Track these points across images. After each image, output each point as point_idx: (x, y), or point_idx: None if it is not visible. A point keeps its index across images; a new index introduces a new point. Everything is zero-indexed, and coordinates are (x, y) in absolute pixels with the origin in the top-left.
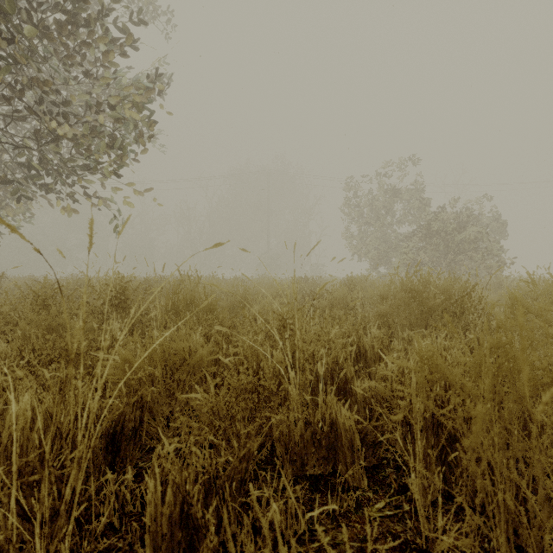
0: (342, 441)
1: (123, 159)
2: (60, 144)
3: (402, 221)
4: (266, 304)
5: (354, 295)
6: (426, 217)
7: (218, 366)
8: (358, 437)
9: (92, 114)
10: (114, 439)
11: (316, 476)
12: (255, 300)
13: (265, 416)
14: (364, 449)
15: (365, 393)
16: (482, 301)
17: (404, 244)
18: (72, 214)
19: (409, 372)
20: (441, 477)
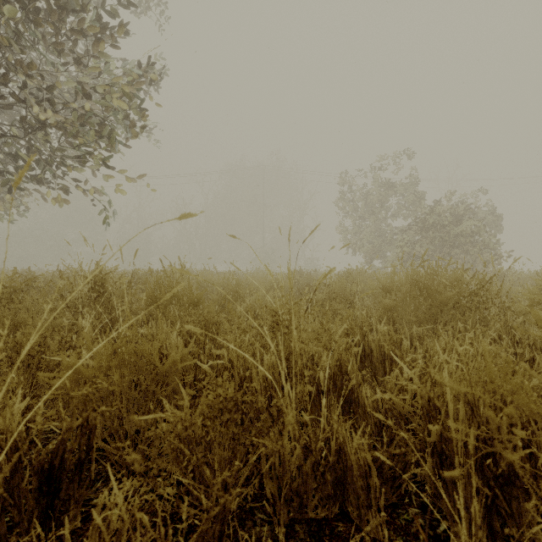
0: (353, 476)
1: (112, 148)
2: (49, 134)
3: (396, 215)
4: (259, 297)
5: (353, 287)
6: (421, 210)
7: (198, 371)
8: (375, 473)
9: (80, 102)
10: (50, 475)
11: (319, 520)
12: (247, 293)
13: (254, 434)
14: (383, 490)
15: (373, 401)
16: (499, 294)
17: (400, 237)
18: (59, 205)
19: (440, 385)
20: (487, 528)
